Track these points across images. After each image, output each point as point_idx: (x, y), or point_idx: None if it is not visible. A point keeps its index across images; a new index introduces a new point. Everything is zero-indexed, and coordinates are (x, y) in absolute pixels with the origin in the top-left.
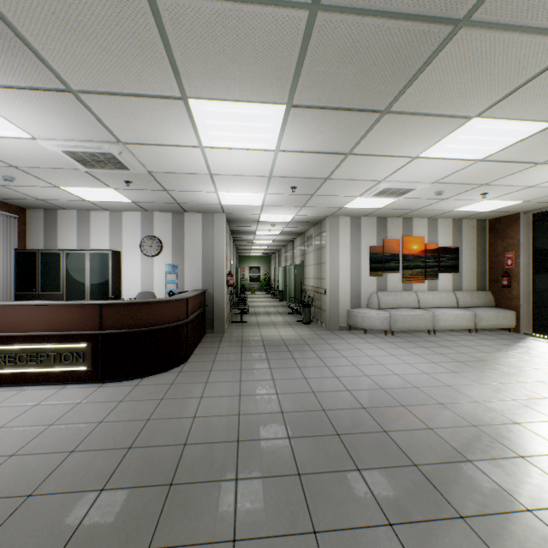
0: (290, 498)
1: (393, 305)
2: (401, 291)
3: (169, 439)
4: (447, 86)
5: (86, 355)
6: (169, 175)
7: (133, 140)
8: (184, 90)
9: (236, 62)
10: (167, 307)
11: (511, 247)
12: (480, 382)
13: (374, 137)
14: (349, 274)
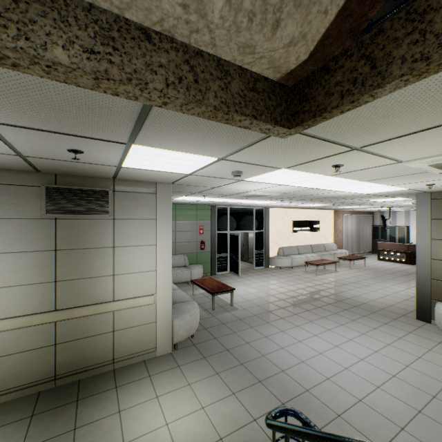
0: None
1: None
2: None
3: None
4: None
5: (403, 257)
6: None
7: None
8: None
9: None
10: None
11: None
12: None
13: None
14: None
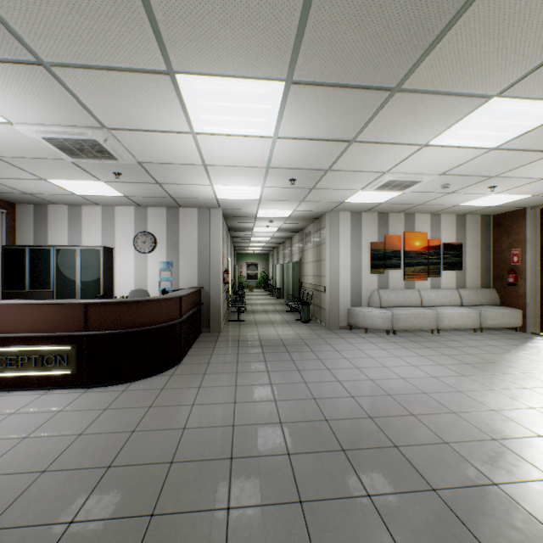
0: (291, 535)
1: (395, 303)
2: (403, 289)
3: (155, 456)
4: (469, 56)
5: (70, 358)
6: (160, 166)
7: (118, 125)
8: (170, 62)
9: (228, 24)
10: (158, 306)
11: (517, 243)
12: (494, 387)
13: (381, 121)
14: (350, 271)
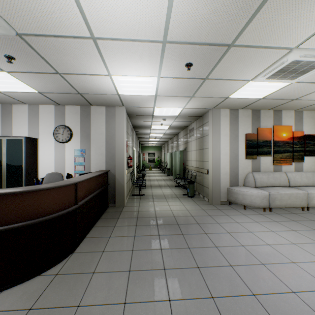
0: None
1: (267, 183)
2: (272, 172)
3: None
4: None
5: None
6: (46, 43)
7: None
8: None
9: None
10: (42, 197)
11: None
12: None
13: None
14: (229, 157)
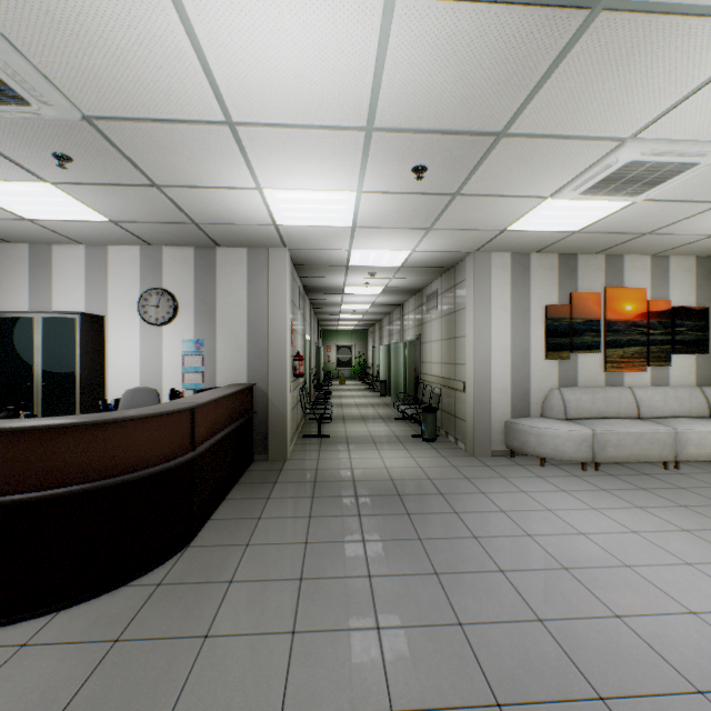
0: None
1: (591, 412)
2: (603, 387)
3: None
4: None
5: None
6: (138, 132)
7: None
8: None
9: None
10: (130, 434)
11: None
12: None
13: None
14: (509, 356)
